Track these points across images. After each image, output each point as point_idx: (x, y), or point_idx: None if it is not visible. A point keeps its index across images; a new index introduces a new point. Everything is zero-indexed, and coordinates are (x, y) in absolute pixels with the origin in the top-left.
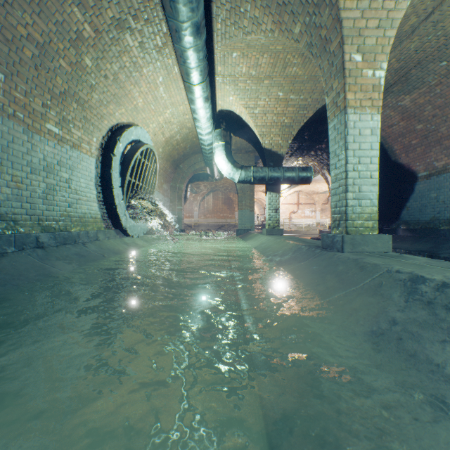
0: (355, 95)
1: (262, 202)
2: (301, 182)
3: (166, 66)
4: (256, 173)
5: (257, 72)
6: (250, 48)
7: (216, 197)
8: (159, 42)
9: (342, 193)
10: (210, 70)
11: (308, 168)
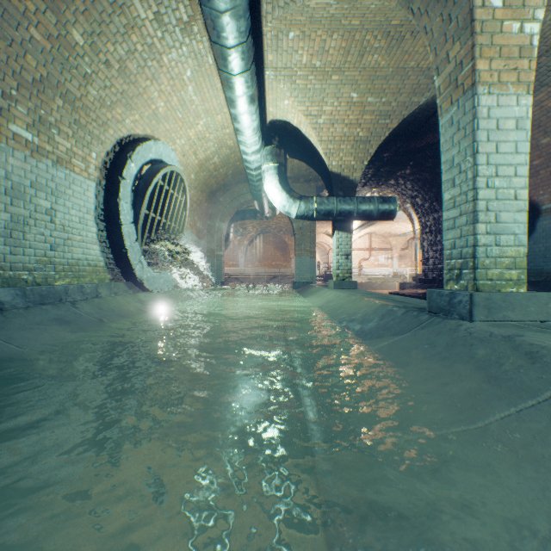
0: (490, 65)
1: (325, 246)
2: (381, 217)
3: (196, 53)
4: (320, 205)
5: (323, 63)
6: (314, 23)
7: (267, 240)
8: (183, 14)
9: (466, 225)
10: (257, 59)
11: (391, 198)
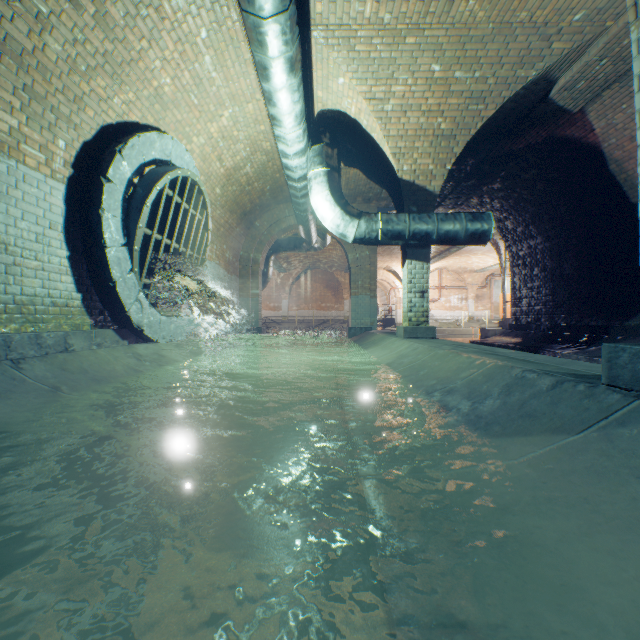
0: None
1: (385, 285)
2: (470, 241)
3: (212, 0)
4: (387, 224)
5: (394, 16)
6: None
7: (316, 277)
8: None
9: None
10: (300, 9)
11: (483, 214)
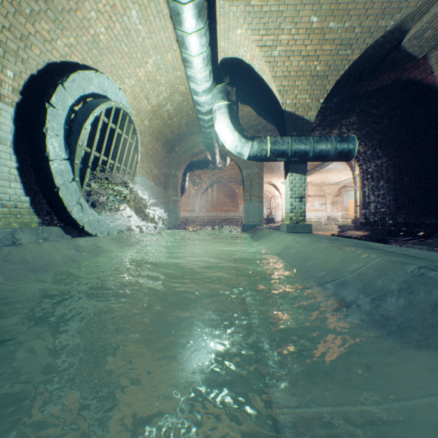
0: None
1: (267, 194)
2: (338, 158)
3: None
4: (274, 144)
5: None
6: None
7: (219, 189)
8: None
9: None
10: None
11: (349, 137)
